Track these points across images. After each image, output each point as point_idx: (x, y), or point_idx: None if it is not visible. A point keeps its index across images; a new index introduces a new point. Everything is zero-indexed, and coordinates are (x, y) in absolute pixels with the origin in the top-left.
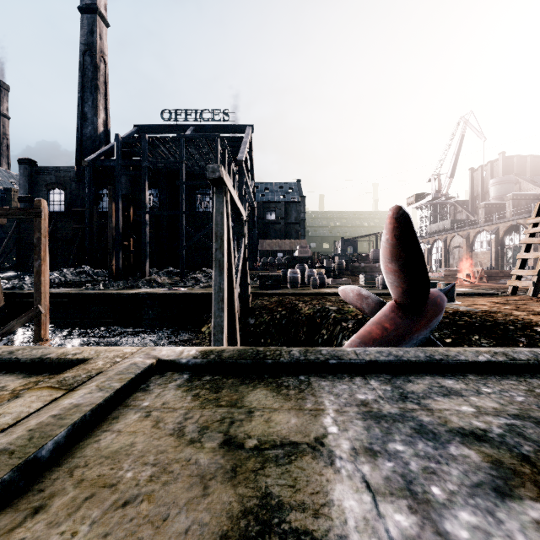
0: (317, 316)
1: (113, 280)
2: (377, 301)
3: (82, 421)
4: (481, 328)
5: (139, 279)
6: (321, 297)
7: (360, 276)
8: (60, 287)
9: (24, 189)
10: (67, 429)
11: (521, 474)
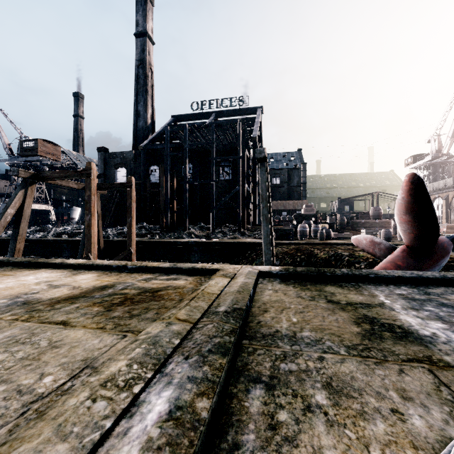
0: (332, 260)
1: (164, 233)
2: (389, 246)
3: (253, 288)
4: None
5: (183, 232)
6: (330, 246)
7: (361, 230)
8: None
9: (101, 169)
10: (252, 289)
11: None
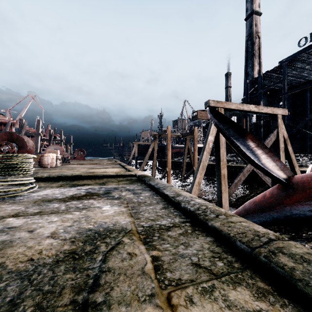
0: None
1: None
2: None
3: (106, 176)
4: None
5: None
6: None
7: None
8: None
9: None
10: (103, 175)
11: (92, 194)
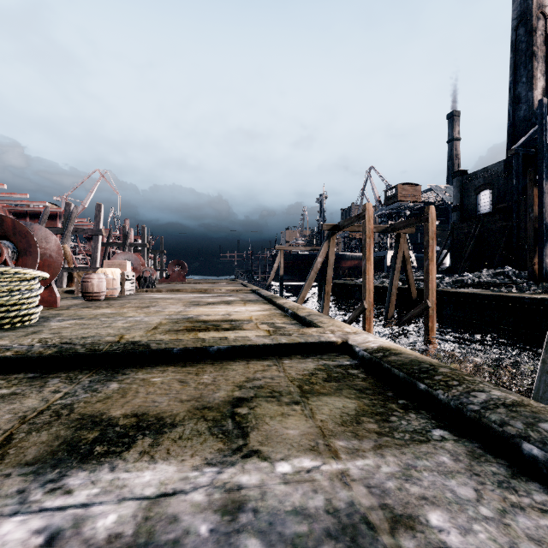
0: None
1: (533, 283)
2: None
3: (240, 347)
4: None
5: None
6: None
7: None
8: (469, 287)
9: (456, 199)
10: (228, 346)
11: None
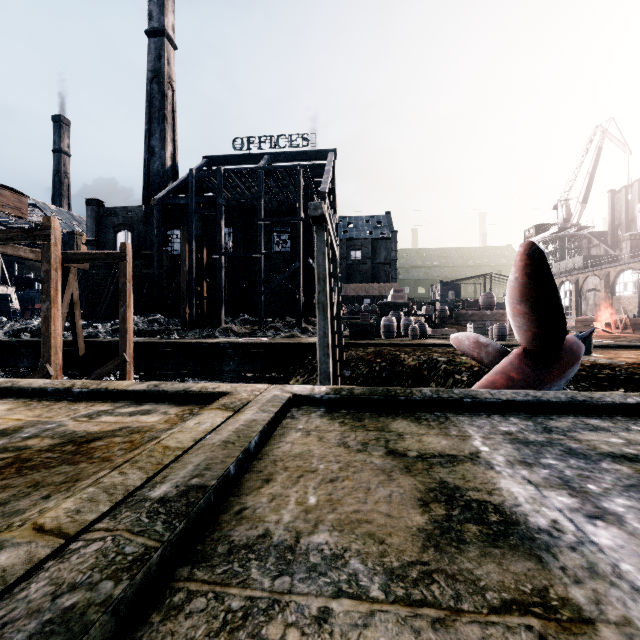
0: (424, 368)
1: (187, 329)
2: (499, 349)
3: (264, 431)
4: (627, 381)
5: (215, 328)
6: (424, 348)
7: (468, 325)
8: (134, 336)
9: (91, 232)
10: (258, 434)
11: None
